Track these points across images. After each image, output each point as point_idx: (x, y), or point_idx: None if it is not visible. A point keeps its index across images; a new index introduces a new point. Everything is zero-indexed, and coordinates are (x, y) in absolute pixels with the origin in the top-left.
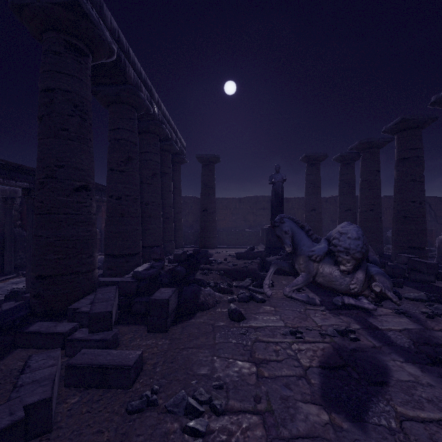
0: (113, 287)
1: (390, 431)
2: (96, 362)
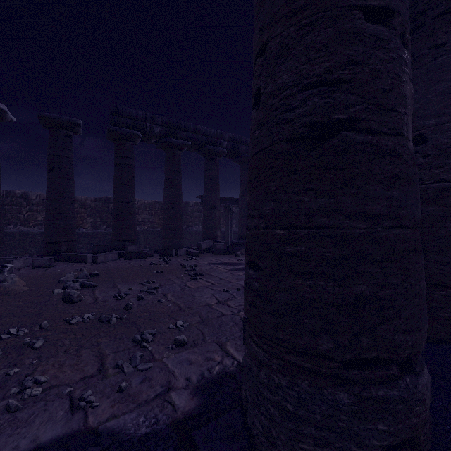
0: (211, 240)
1: (209, 265)
2: (190, 250)
